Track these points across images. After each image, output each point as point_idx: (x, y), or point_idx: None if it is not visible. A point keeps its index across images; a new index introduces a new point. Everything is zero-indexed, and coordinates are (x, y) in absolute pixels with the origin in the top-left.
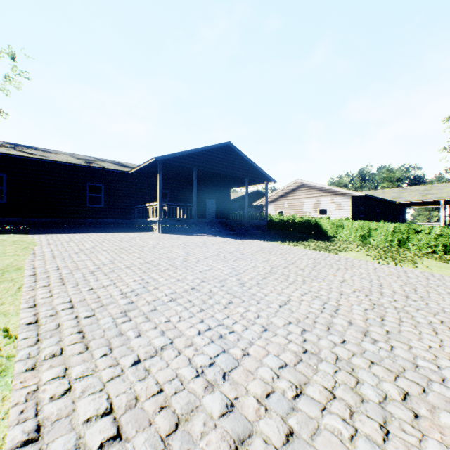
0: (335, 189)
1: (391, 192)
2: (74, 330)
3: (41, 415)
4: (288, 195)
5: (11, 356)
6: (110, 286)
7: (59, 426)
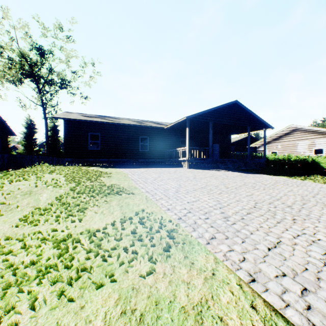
0: None
1: None
2: (207, 225)
3: (244, 268)
4: (281, 138)
5: (186, 235)
6: (197, 201)
7: (261, 276)
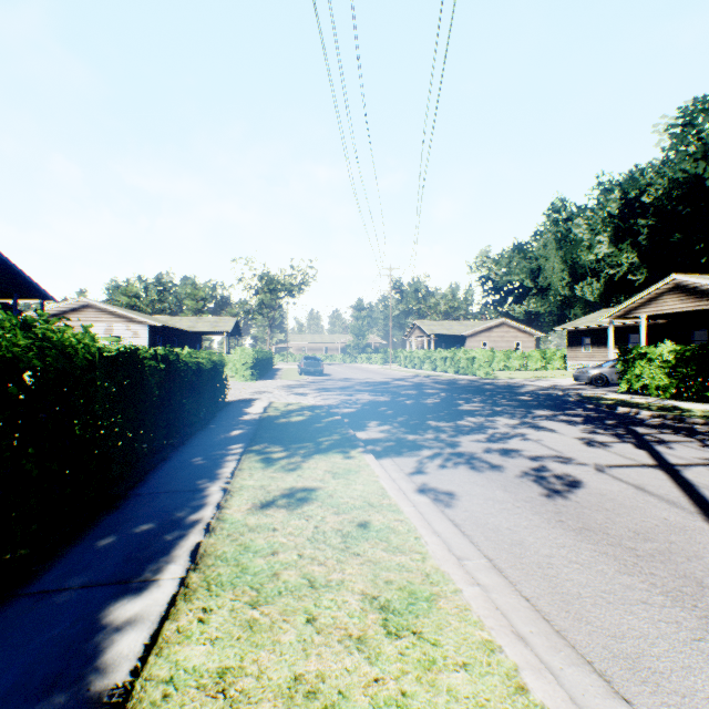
0: (132, 316)
1: (189, 320)
2: None
3: None
4: (68, 315)
5: None
6: None
7: None
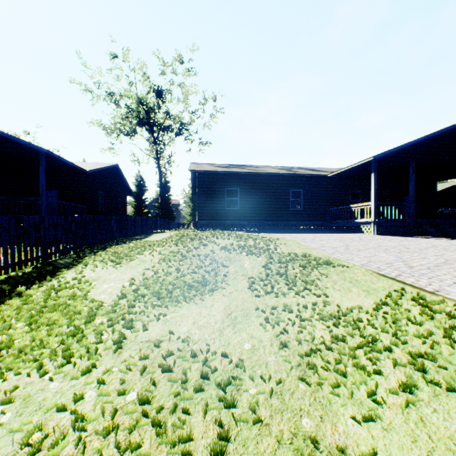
0: None
1: None
2: None
3: None
4: None
5: None
6: None
7: None
